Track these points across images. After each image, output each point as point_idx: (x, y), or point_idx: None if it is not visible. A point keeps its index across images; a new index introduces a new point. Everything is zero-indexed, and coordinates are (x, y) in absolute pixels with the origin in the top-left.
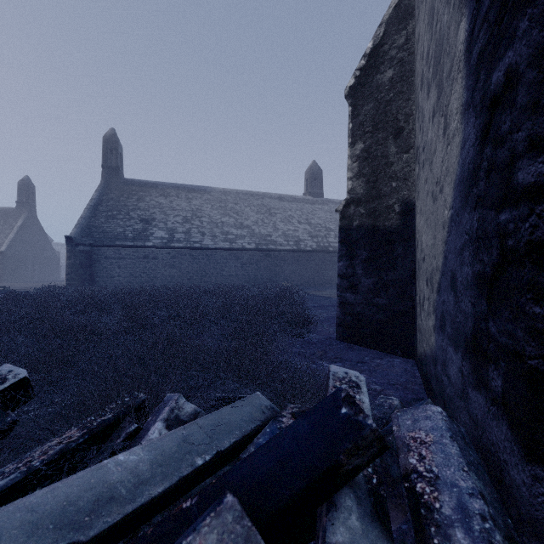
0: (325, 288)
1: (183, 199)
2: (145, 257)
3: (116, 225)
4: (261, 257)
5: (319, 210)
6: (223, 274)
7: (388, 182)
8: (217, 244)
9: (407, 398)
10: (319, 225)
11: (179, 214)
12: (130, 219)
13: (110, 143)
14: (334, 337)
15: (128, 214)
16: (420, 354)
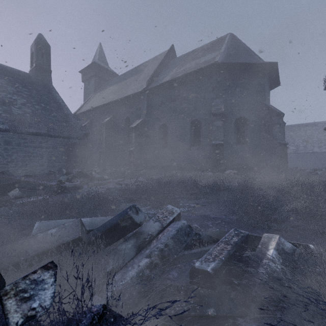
0: None
1: (301, 131)
2: None
3: None
4: None
5: None
6: (324, 163)
7: None
8: (321, 150)
9: None
10: None
11: (300, 138)
12: None
13: None
14: None
15: None
16: None
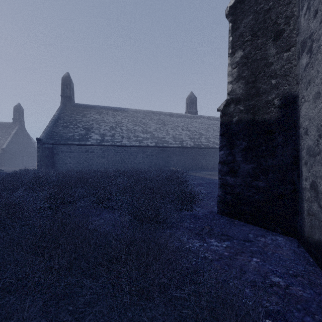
0: (199, 171)
1: (110, 115)
2: (86, 151)
3: (68, 131)
4: (158, 151)
5: (194, 122)
6: (134, 162)
7: (268, 80)
8: (131, 143)
9: None
10: (195, 131)
11: (108, 125)
12: (77, 128)
13: (66, 81)
14: (215, 210)
15: (76, 125)
16: (315, 241)
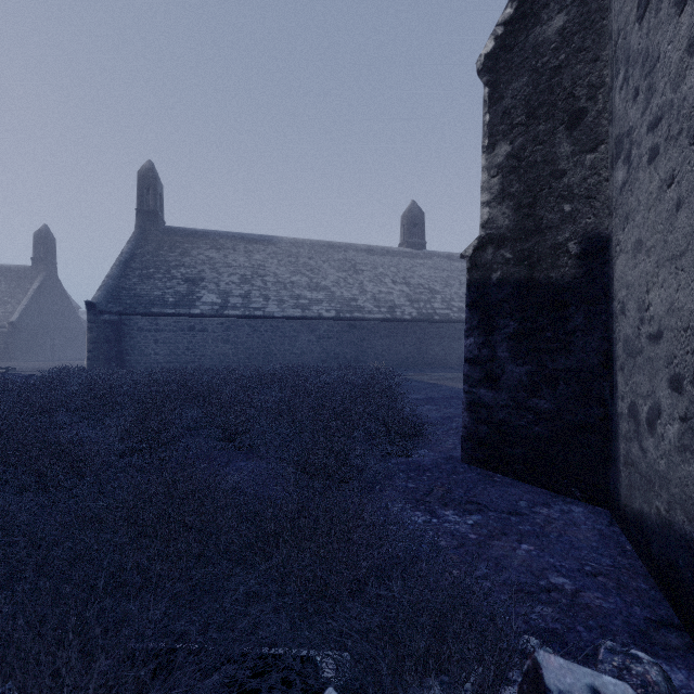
0: (430, 370)
1: (241, 252)
2: (190, 329)
3: (152, 287)
4: (343, 328)
5: (420, 266)
6: (292, 351)
7: (557, 204)
8: (285, 311)
9: (636, 617)
10: (420, 286)
11: (236, 272)
12: (171, 279)
13: (147, 180)
14: (457, 455)
15: (169, 272)
16: (635, 512)
